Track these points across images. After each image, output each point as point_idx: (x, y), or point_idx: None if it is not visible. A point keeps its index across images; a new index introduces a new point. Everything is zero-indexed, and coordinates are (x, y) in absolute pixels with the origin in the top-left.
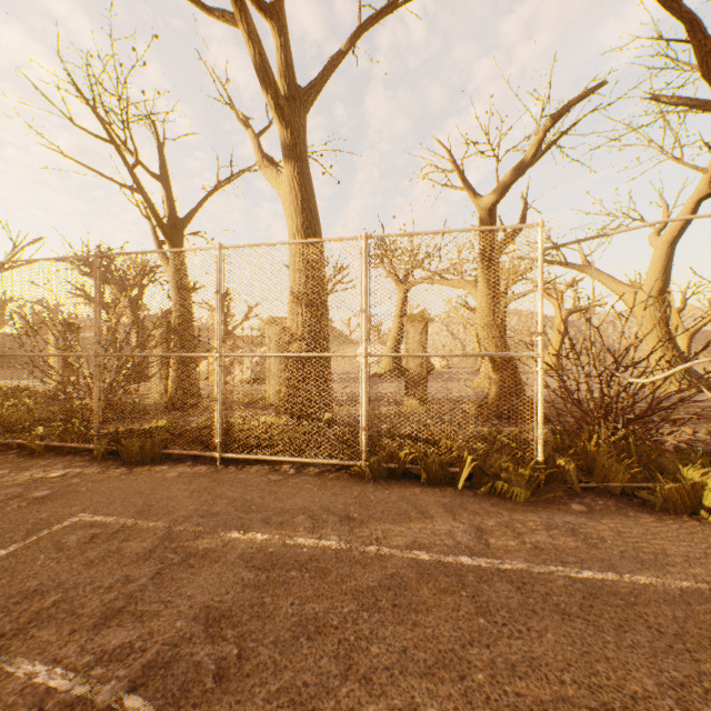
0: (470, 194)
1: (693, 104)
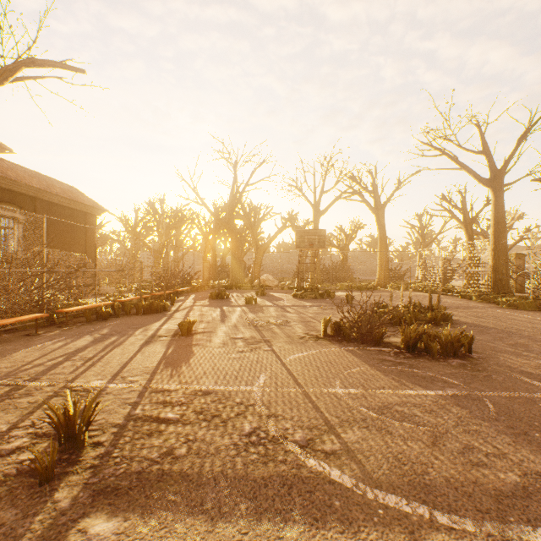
0: None
1: None
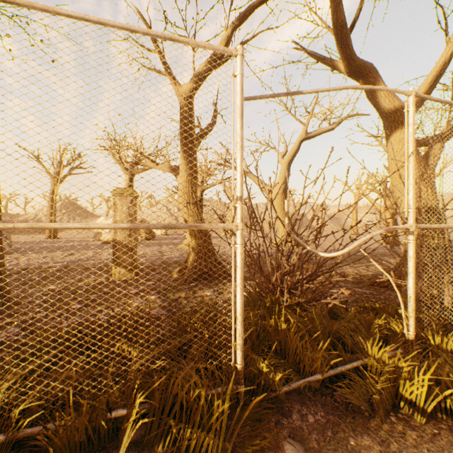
0: (171, 80)
1: (319, 57)
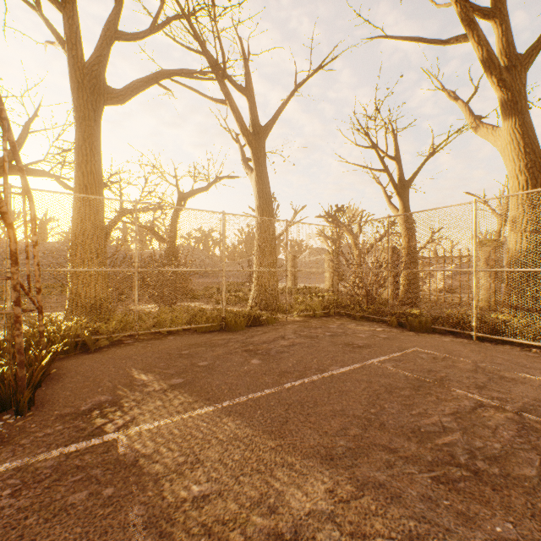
0: None
1: None
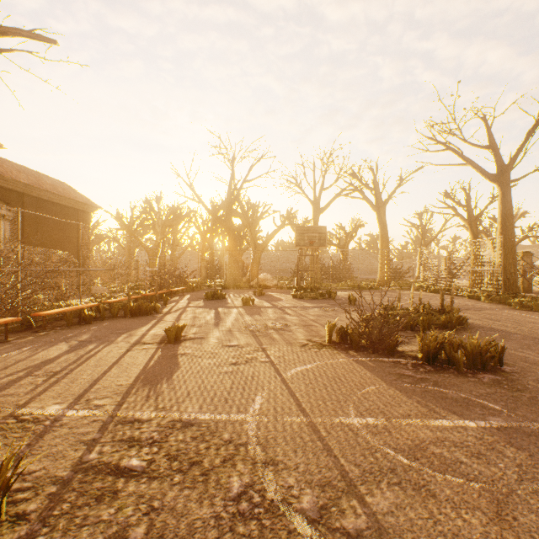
0: None
1: None
